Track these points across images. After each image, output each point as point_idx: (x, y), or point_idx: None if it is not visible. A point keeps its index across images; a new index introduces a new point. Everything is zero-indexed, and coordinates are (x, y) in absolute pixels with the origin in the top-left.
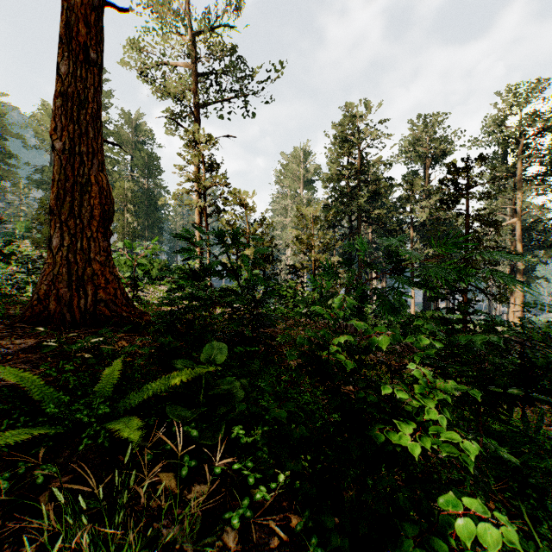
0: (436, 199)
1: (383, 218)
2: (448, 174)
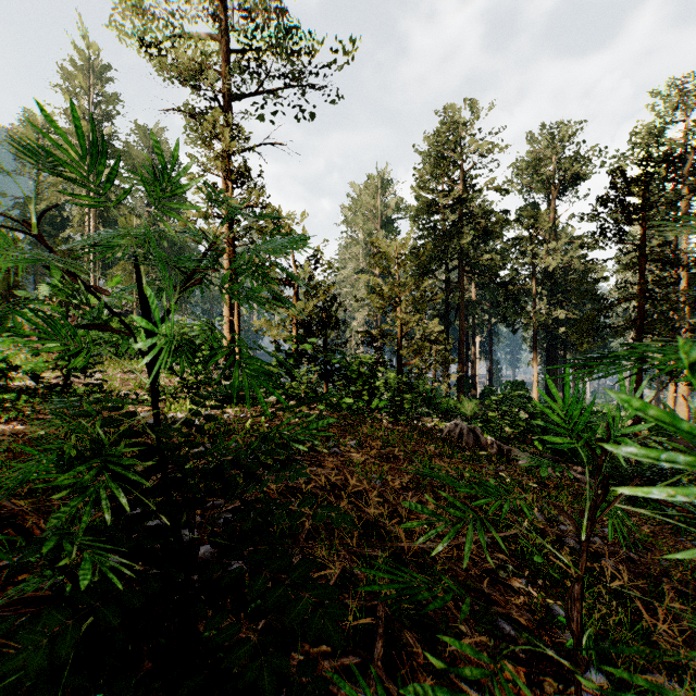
0: (566, 242)
1: (495, 266)
2: (611, 188)
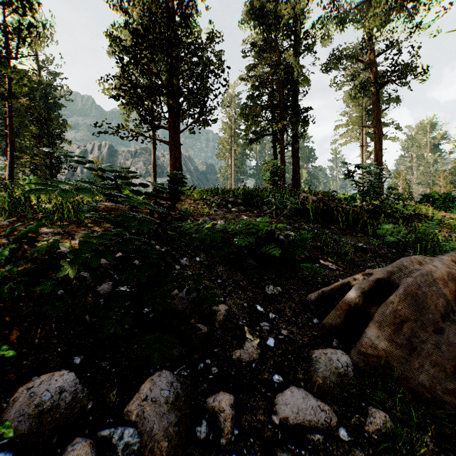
0: None
1: None
2: None
